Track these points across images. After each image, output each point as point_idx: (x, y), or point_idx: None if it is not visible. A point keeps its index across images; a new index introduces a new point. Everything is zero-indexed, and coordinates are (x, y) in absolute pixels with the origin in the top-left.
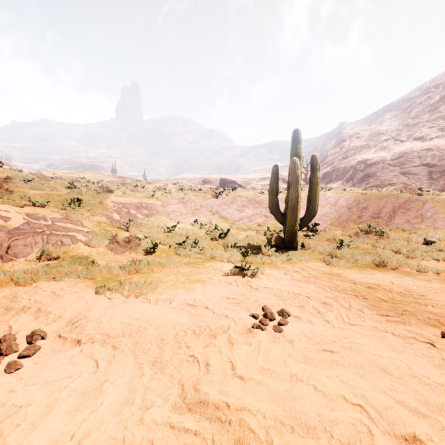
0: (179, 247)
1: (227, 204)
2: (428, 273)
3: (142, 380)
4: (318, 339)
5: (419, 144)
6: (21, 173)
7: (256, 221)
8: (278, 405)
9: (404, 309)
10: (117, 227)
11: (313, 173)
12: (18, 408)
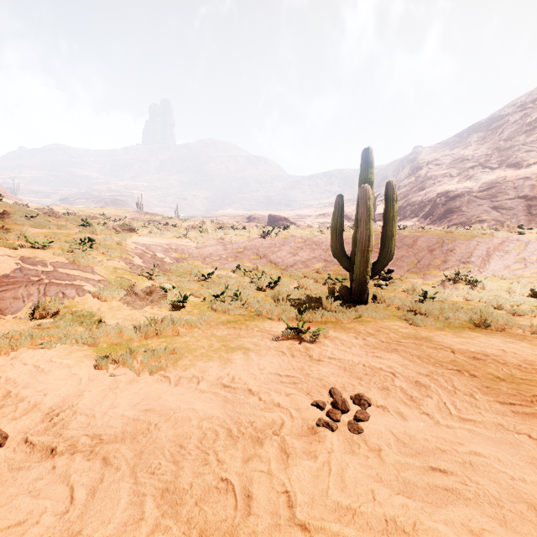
0: (216, 300)
1: (277, 246)
2: None
3: (139, 531)
4: (418, 446)
5: (514, 172)
6: (24, 208)
7: (314, 267)
8: None
9: (533, 392)
10: (138, 275)
11: (388, 205)
12: None
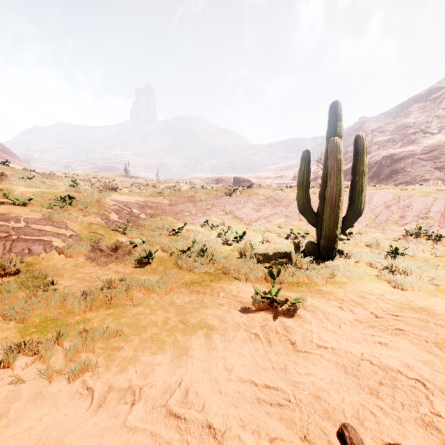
0: (183, 255)
1: (241, 203)
2: None
3: None
4: None
5: None
6: (25, 171)
7: (276, 222)
8: None
9: None
10: (111, 230)
11: (358, 159)
12: None
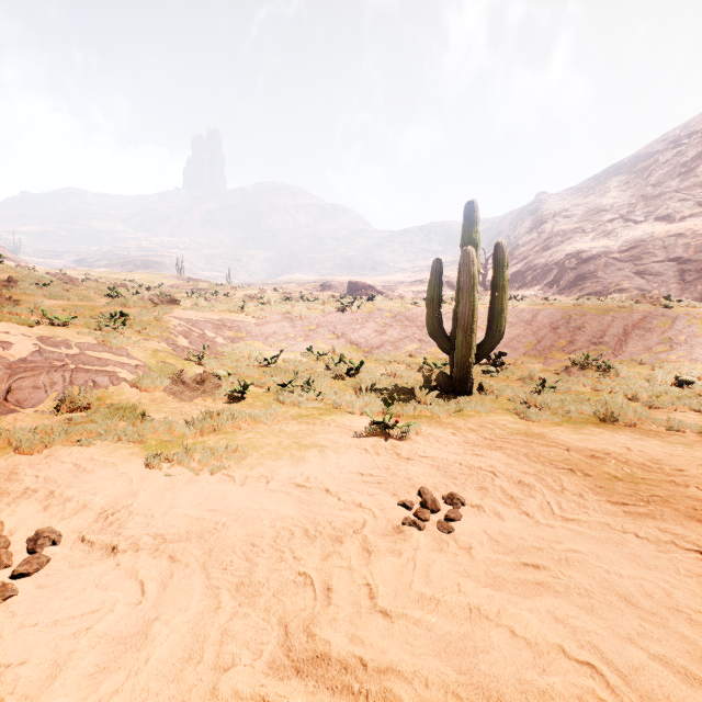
0: (283, 390)
1: (359, 322)
2: (686, 433)
3: (217, 618)
4: (513, 545)
5: (664, 226)
6: (33, 273)
7: (406, 349)
8: (449, 662)
9: (651, 492)
10: (183, 359)
11: (497, 272)
12: (3, 668)
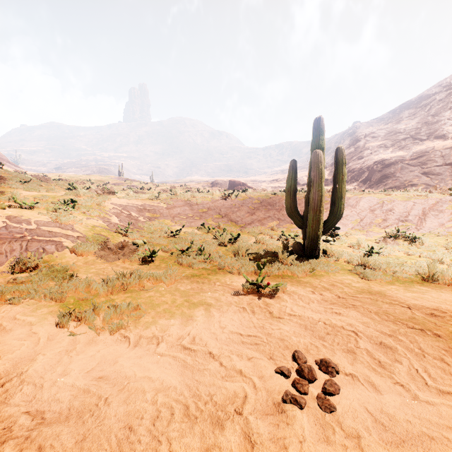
0: (182, 254)
1: (236, 206)
2: None
3: None
4: (401, 430)
5: (441, 142)
6: (20, 174)
7: (269, 225)
8: None
9: None
10: (114, 232)
11: (338, 168)
12: None
